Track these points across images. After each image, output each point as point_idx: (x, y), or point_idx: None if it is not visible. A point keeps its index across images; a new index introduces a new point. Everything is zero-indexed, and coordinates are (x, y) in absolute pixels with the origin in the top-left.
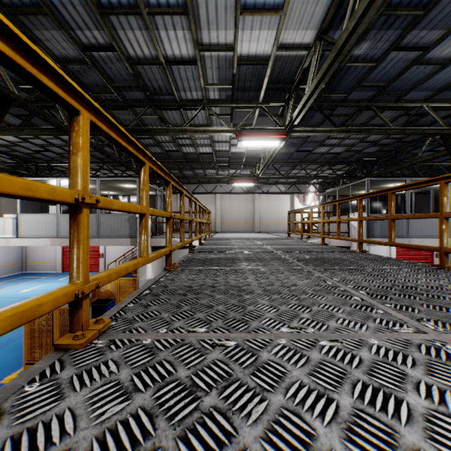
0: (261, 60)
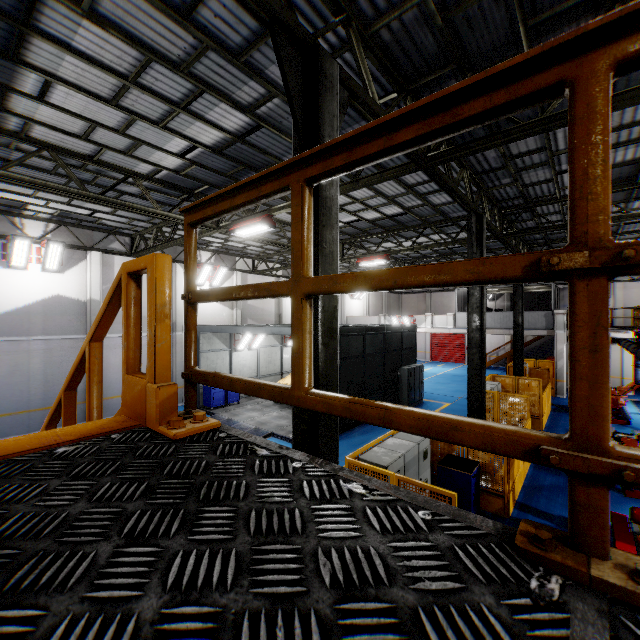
0: None
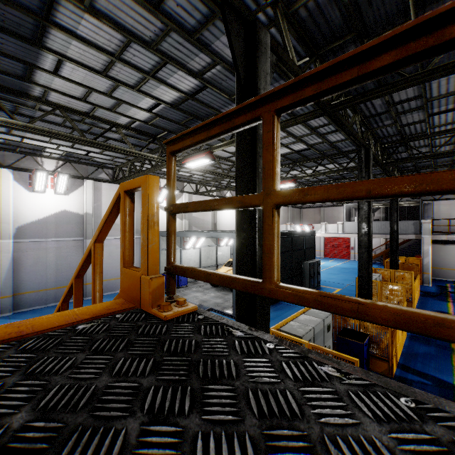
0: None
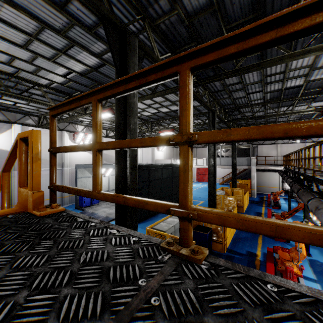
0: (312, 113)
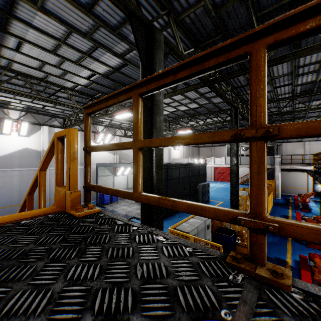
0: None
